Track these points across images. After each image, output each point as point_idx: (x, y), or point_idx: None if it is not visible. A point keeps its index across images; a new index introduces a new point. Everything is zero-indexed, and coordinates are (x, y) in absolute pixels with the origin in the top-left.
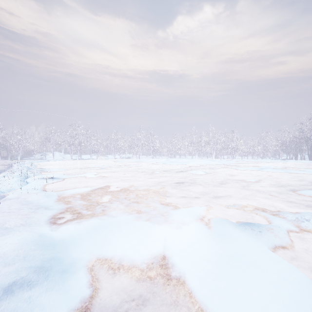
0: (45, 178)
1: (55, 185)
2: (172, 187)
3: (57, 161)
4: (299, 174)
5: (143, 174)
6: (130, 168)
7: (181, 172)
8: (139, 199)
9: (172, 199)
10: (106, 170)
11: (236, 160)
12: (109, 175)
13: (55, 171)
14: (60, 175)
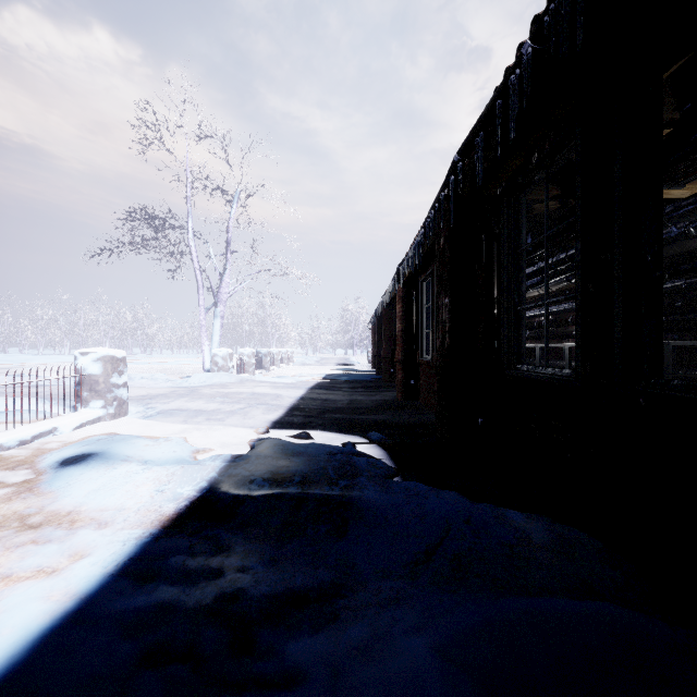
0: None
1: None
2: None
3: None
4: (145, 365)
5: None
6: None
7: (3, 370)
8: None
9: None
10: None
11: (141, 356)
12: None
13: None
14: None
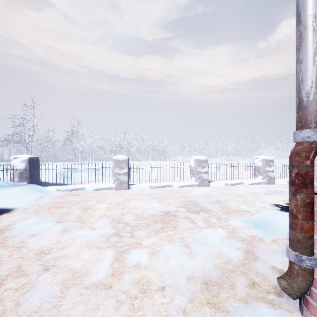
0: None
1: None
2: None
3: None
4: None
5: None
6: None
7: None
8: None
9: None
10: None
11: None
12: None
13: None
14: None
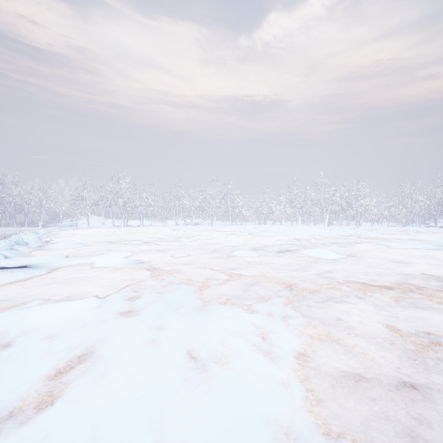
0: (18, 265)
1: (9, 287)
2: (287, 305)
3: (92, 229)
4: None
5: (214, 255)
6: (194, 242)
7: (285, 252)
8: (180, 392)
9: (315, 394)
10: (151, 246)
11: (365, 228)
12: (151, 258)
13: (59, 249)
14: (54, 258)
